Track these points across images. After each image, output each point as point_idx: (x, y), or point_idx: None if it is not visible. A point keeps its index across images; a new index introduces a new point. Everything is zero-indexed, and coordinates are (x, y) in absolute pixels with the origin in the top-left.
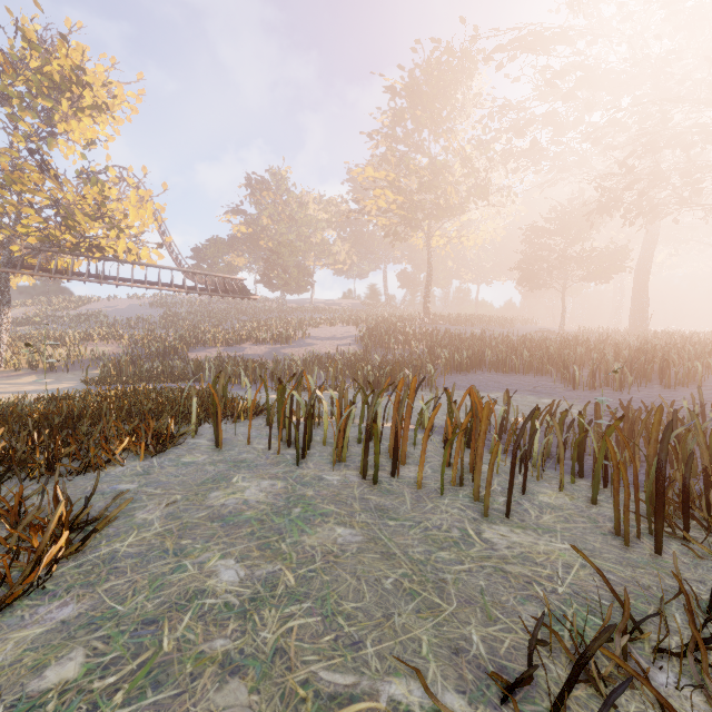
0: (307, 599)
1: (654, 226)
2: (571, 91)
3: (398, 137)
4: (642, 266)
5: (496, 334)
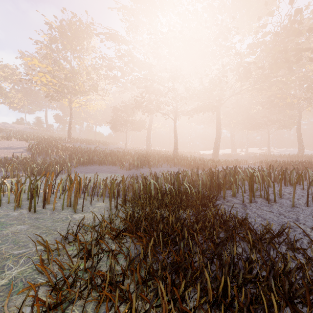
0: (7, 243)
1: (152, 115)
2: (127, 63)
3: (54, 49)
4: (149, 128)
5: (101, 149)
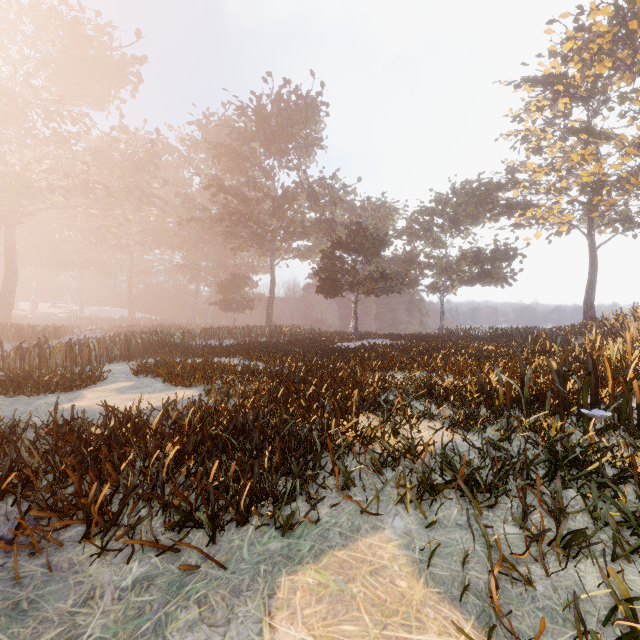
0: None
1: None
2: None
3: None
4: None
5: None
